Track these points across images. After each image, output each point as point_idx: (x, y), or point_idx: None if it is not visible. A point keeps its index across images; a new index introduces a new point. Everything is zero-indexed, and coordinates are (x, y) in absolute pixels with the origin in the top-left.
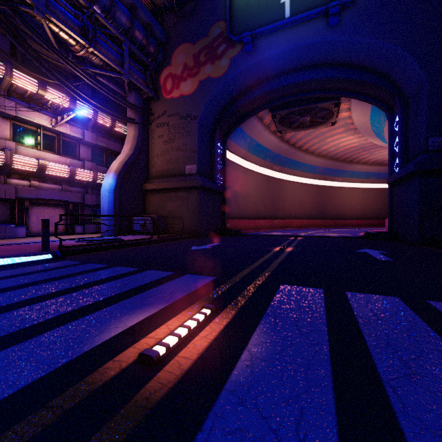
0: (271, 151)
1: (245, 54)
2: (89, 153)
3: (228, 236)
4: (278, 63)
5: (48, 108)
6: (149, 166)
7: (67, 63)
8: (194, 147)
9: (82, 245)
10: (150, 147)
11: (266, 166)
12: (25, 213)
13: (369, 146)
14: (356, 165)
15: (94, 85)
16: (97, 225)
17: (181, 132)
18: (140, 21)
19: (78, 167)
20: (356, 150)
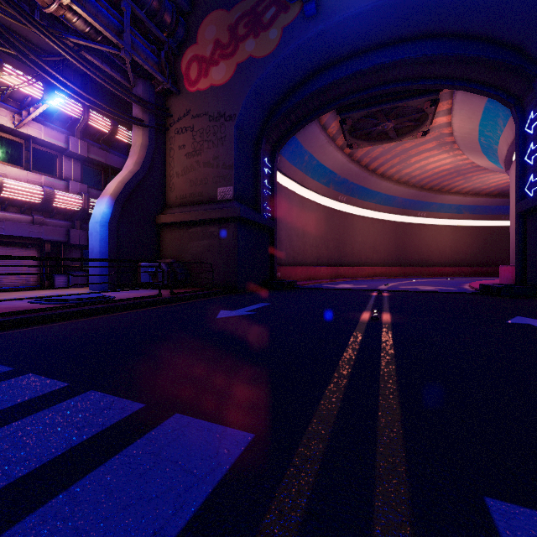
0: (336, 175)
1: (305, 20)
2: (78, 170)
3: (280, 290)
4: (354, 34)
5: (10, 99)
6: (166, 190)
7: (24, 18)
8: (229, 161)
9: (20, 312)
10: (167, 163)
11: (329, 195)
12: None
13: (465, 169)
14: (446, 195)
15: (75, 59)
16: None
17: (212, 139)
18: None
19: (59, 189)
20: (447, 175)
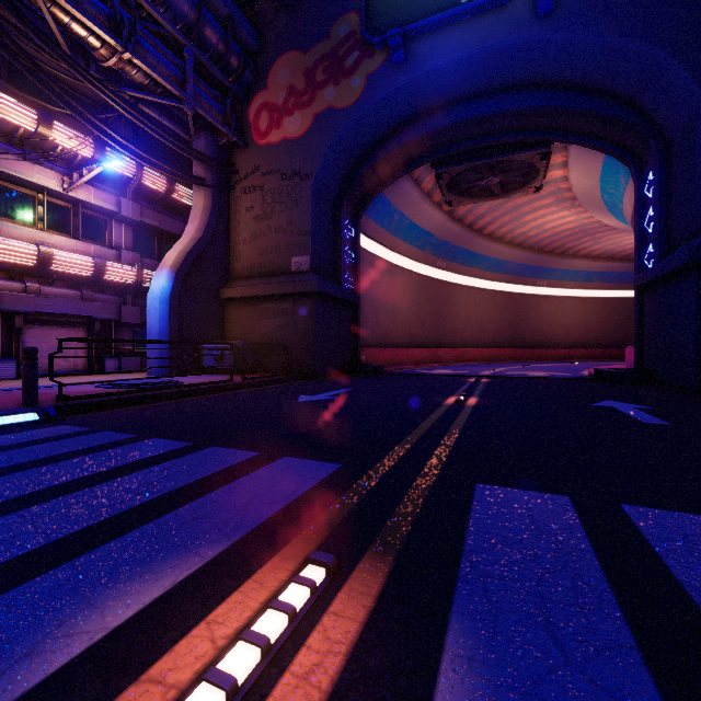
0: (433, 236)
1: (392, 68)
2: (129, 237)
3: (364, 376)
4: (448, 82)
5: (57, 158)
6: (231, 259)
7: (84, 78)
8: (306, 226)
9: (102, 394)
10: (232, 227)
11: (425, 261)
12: (17, 338)
13: (593, 228)
14: (571, 260)
15: (134, 118)
16: (143, 358)
17: (285, 201)
18: (214, 12)
19: (109, 260)
20: (571, 235)
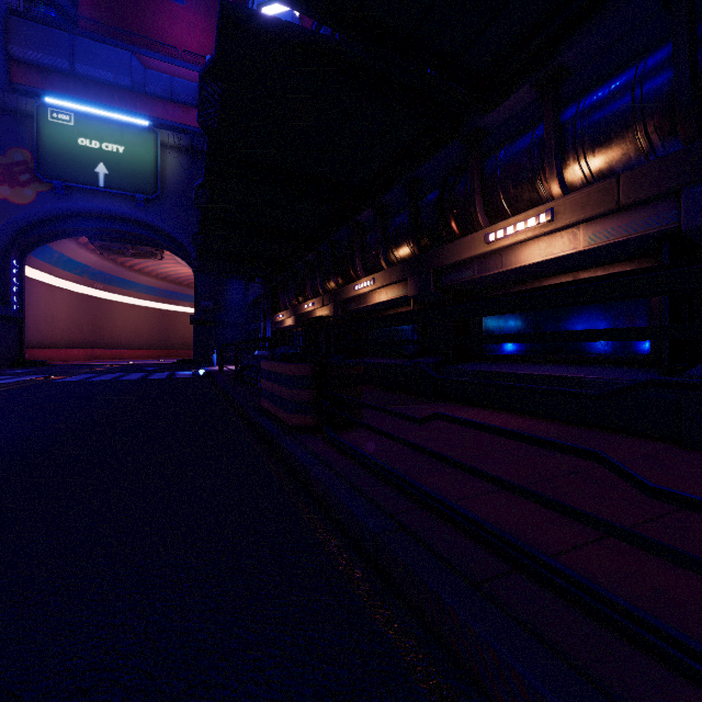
0: (90, 267)
1: (57, 195)
2: None
3: (33, 367)
4: (94, 211)
5: None
6: None
7: None
8: None
9: None
10: None
11: (83, 284)
12: None
13: None
14: None
15: None
16: None
17: None
18: None
19: None
20: None
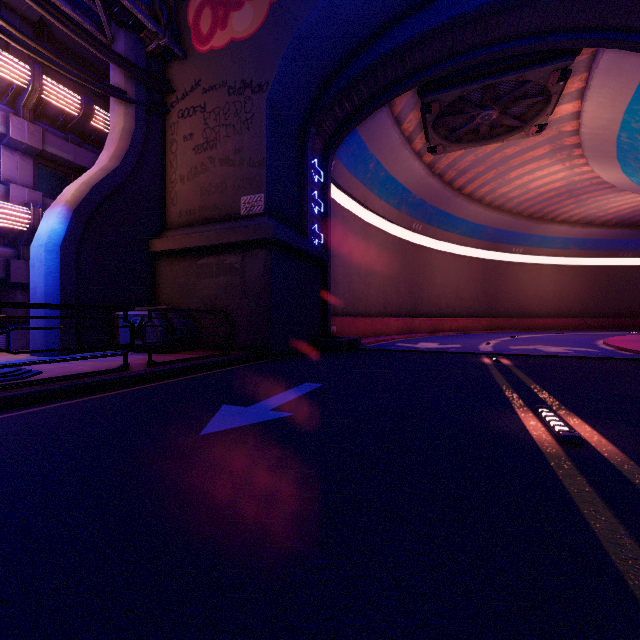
0: (410, 193)
1: None
2: (28, 171)
3: (336, 354)
4: None
5: None
6: (165, 203)
7: None
8: (259, 154)
9: None
10: (167, 162)
11: (400, 222)
12: None
13: (581, 188)
14: (550, 225)
15: None
16: None
17: (232, 122)
18: None
19: None
20: (555, 197)
